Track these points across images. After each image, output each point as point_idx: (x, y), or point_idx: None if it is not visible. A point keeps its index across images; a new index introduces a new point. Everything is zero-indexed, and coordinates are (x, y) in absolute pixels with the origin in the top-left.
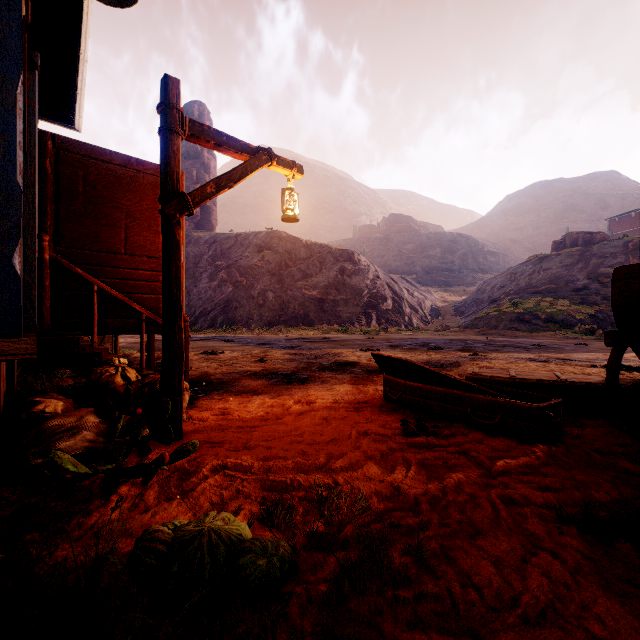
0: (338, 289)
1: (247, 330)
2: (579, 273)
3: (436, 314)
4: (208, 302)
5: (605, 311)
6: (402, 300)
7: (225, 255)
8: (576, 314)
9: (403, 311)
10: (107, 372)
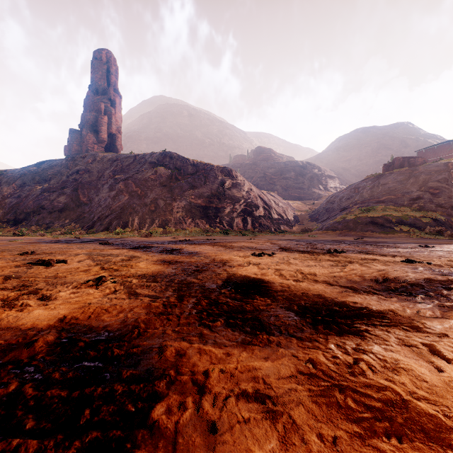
0: (219, 198)
1: (138, 233)
2: (412, 186)
3: (296, 220)
4: (106, 208)
5: (442, 216)
6: (271, 208)
7: (124, 170)
8: (422, 218)
9: (272, 217)
10: None
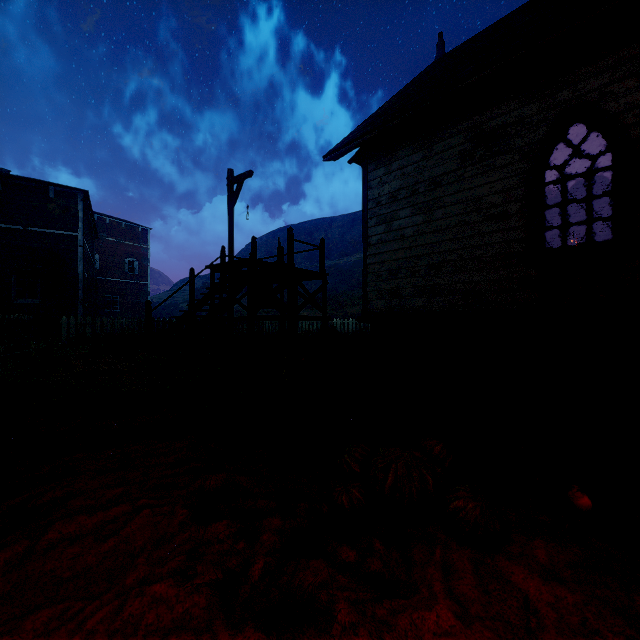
0: None
1: None
2: None
3: None
4: None
5: None
6: None
7: None
8: None
9: None
10: None
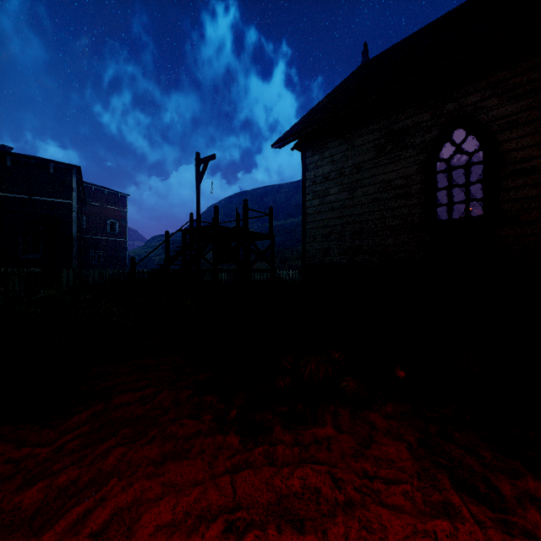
0: None
1: None
2: None
3: None
4: None
5: None
6: None
7: None
8: None
9: None
10: None
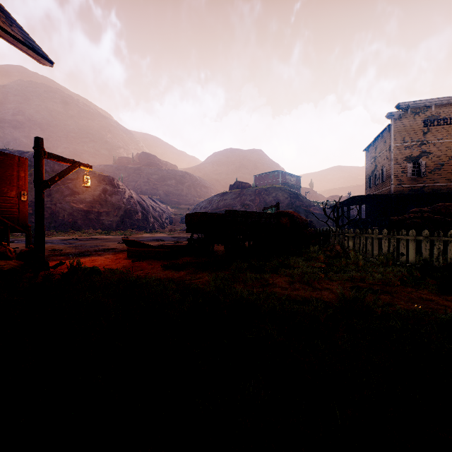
0: (102, 204)
1: (18, 234)
2: (238, 203)
3: (170, 222)
4: None
5: None
6: (148, 213)
7: None
8: None
9: (149, 220)
10: (2, 248)
